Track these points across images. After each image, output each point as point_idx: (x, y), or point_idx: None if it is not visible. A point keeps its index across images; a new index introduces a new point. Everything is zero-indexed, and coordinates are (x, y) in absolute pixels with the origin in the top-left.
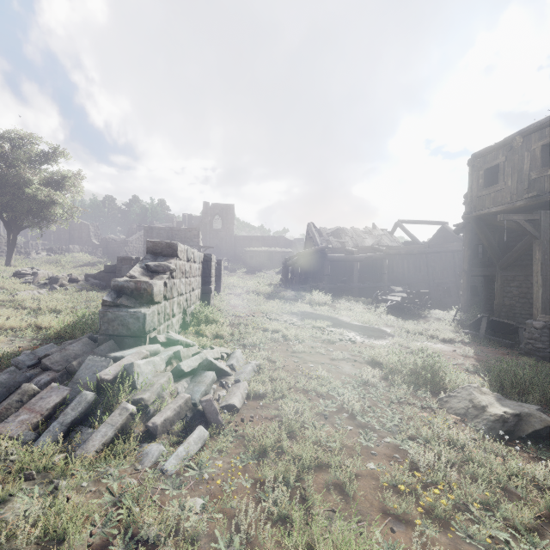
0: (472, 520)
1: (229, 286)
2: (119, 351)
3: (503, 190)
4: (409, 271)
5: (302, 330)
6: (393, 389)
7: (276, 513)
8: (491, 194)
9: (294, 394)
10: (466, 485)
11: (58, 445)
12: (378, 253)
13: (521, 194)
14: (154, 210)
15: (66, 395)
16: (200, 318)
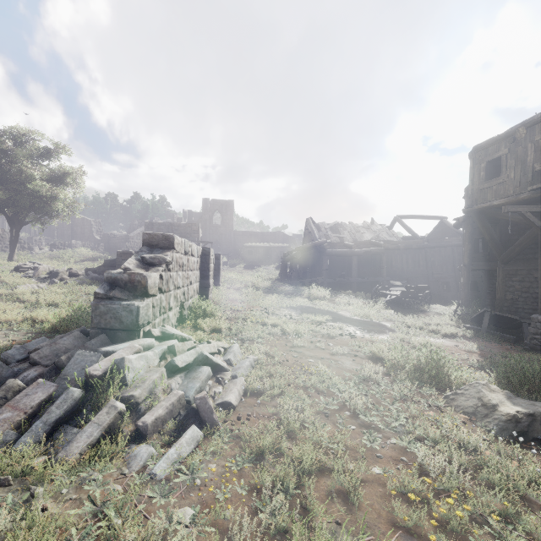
0: (491, 534)
1: (228, 281)
2: (111, 346)
3: (505, 182)
4: (408, 266)
5: (301, 324)
6: (396, 386)
7: (274, 526)
8: (493, 187)
9: (293, 390)
10: (481, 492)
11: (40, 446)
12: (377, 247)
13: (524, 186)
14: (155, 207)
15: (53, 392)
16: (198, 312)
